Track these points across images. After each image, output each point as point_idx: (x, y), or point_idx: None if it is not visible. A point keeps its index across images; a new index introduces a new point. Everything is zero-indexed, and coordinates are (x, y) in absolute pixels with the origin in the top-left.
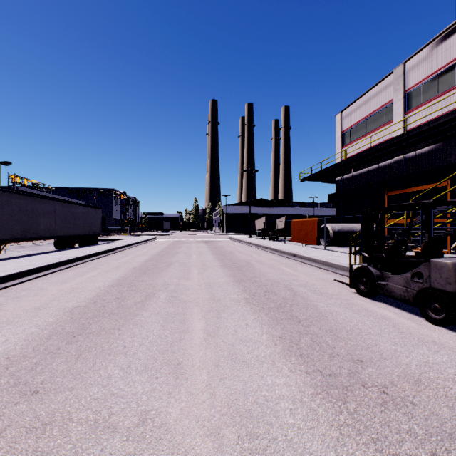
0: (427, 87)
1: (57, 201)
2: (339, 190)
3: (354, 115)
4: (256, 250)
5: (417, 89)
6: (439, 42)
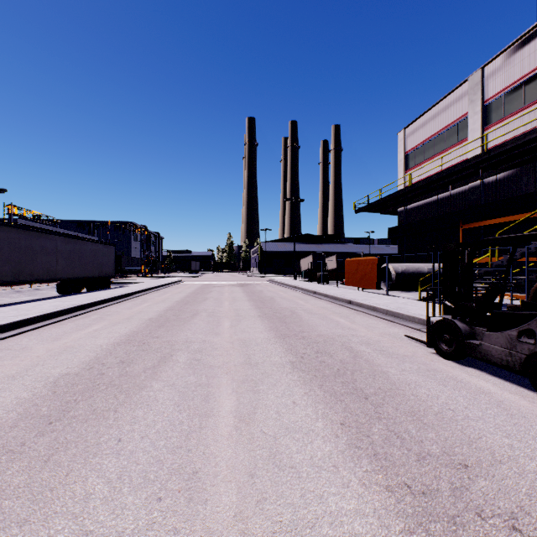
0: (510, 97)
1: (58, 236)
2: (402, 223)
3: (420, 132)
4: (303, 295)
5: (498, 99)
6: (525, 42)
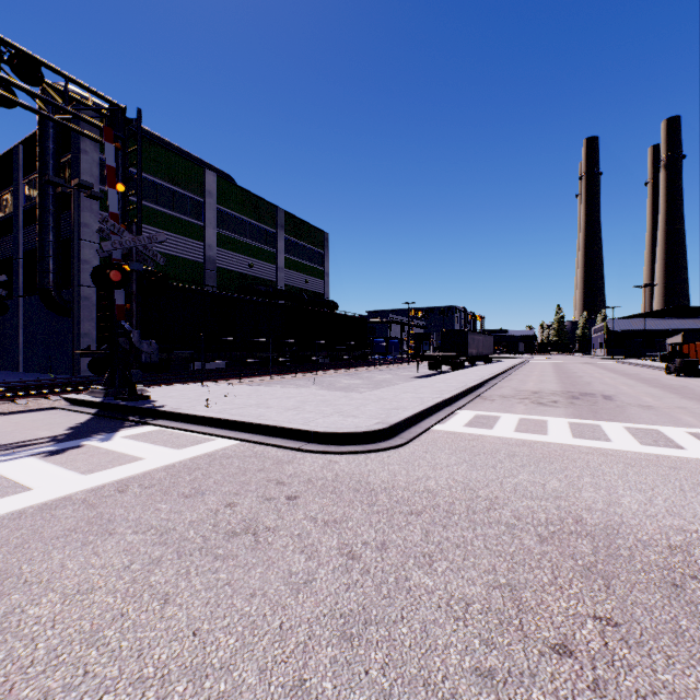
0: None
1: (482, 334)
2: None
3: None
4: (638, 368)
5: None
6: None
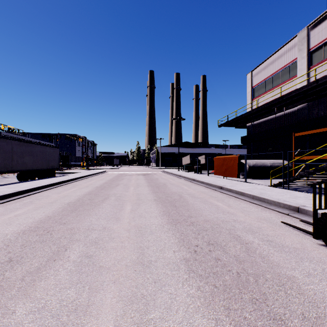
0: None
1: (14, 141)
2: (249, 133)
3: (262, 73)
4: (186, 182)
5: (320, 47)
6: None
